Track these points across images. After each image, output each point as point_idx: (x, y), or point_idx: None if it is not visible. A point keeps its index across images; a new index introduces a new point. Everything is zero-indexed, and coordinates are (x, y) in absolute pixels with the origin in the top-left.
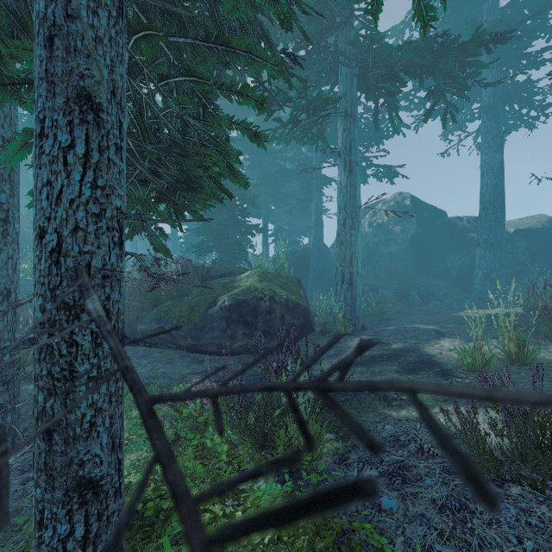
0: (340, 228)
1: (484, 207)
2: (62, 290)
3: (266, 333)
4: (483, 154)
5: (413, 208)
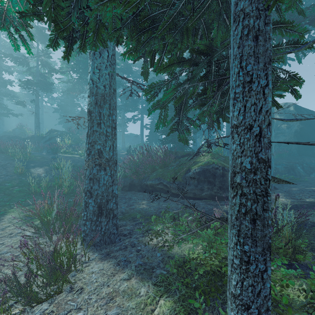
0: None
1: None
2: (261, 153)
3: (220, 188)
4: None
5: (296, 112)
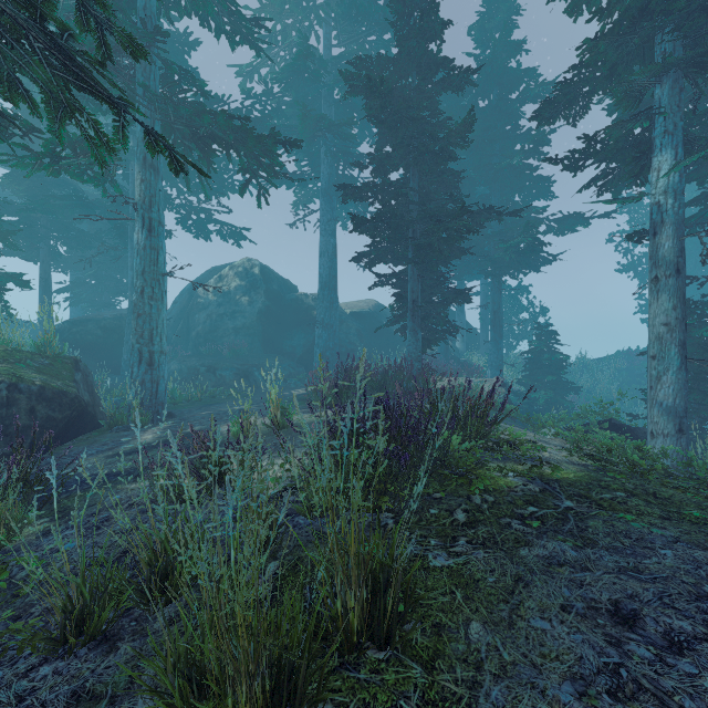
0: (137, 297)
1: (322, 287)
2: None
3: None
4: (321, 236)
5: (262, 278)
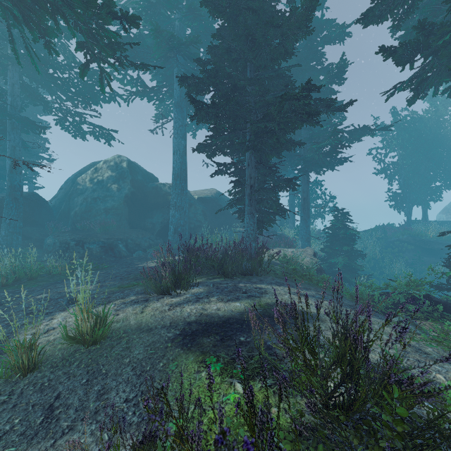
0: None
1: (175, 178)
2: None
3: None
4: (174, 138)
5: (129, 170)
